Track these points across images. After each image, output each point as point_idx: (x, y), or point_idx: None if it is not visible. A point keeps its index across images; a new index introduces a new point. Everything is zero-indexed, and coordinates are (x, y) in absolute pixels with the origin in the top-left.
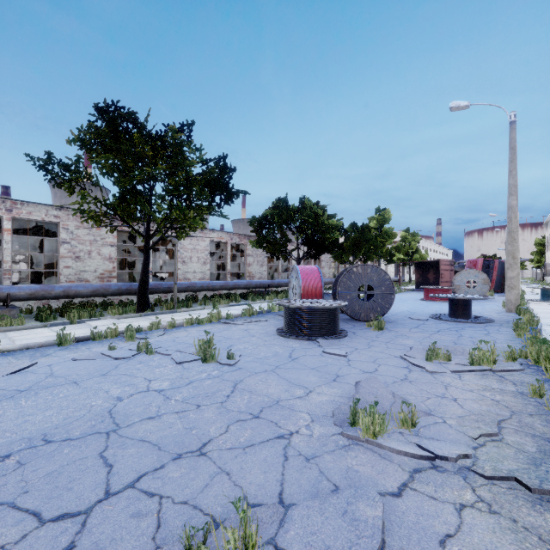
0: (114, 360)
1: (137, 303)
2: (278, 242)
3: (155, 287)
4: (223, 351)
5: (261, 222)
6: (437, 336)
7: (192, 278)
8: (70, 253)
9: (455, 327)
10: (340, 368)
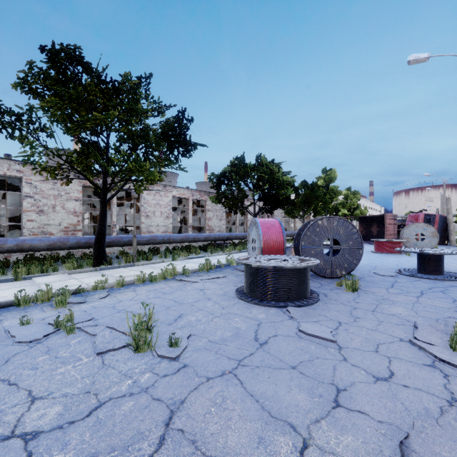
0: (15, 345)
1: (93, 257)
2: (235, 198)
3: (115, 240)
4: (168, 329)
5: (220, 178)
6: (427, 300)
7: (156, 231)
8: (33, 207)
9: (437, 287)
10: (335, 367)
